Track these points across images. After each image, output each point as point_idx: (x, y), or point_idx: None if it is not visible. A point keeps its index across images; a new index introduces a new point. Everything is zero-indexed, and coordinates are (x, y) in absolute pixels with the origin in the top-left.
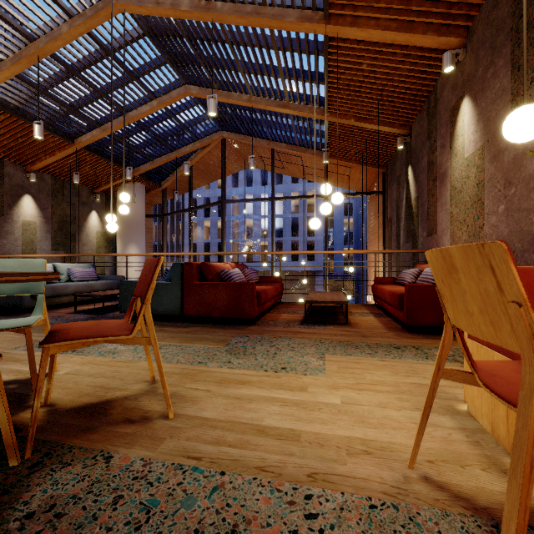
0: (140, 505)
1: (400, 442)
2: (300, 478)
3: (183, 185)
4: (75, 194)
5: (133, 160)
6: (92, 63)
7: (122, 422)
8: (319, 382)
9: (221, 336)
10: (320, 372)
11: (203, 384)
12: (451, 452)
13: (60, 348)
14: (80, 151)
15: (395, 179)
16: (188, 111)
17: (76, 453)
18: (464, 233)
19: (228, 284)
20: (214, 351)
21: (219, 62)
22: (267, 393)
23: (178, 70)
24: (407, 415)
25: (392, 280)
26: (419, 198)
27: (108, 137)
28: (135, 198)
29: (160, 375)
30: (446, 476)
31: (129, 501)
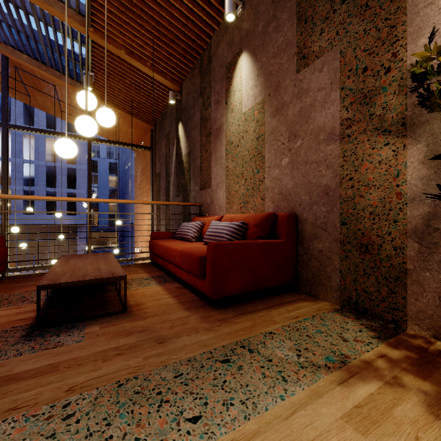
0: None
1: None
2: None
3: None
4: None
5: None
6: None
7: None
8: None
9: None
10: None
11: None
12: None
13: None
14: None
15: (165, 136)
16: None
17: None
18: (242, 186)
19: None
20: None
21: None
22: None
23: None
24: None
25: (171, 234)
26: (191, 153)
27: None
28: None
29: None
30: None
31: None
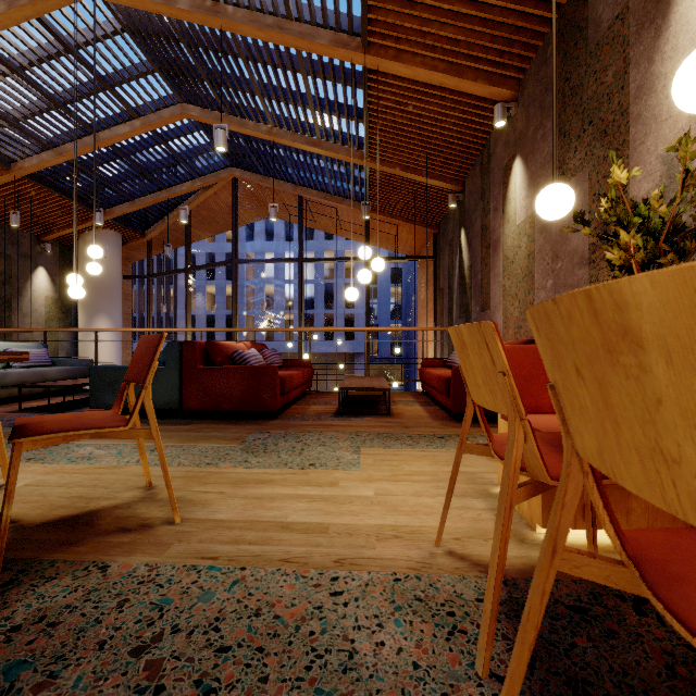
0: (151, 605)
1: (431, 525)
2: (327, 564)
3: (178, 236)
4: (11, 242)
5: (103, 198)
6: (42, 60)
7: (115, 532)
8: (353, 476)
9: (234, 433)
10: (354, 466)
11: (214, 486)
12: (478, 529)
13: (35, 444)
14: (20, 180)
15: (448, 243)
16: (185, 138)
17: (61, 567)
18: (516, 309)
19: (242, 368)
20: (226, 450)
21: (230, 79)
22: (292, 491)
23: (171, 82)
24: (441, 501)
25: (442, 363)
26: (472, 267)
27: (66, 164)
28: (106, 252)
29: (164, 474)
30: (469, 549)
31: (137, 603)
